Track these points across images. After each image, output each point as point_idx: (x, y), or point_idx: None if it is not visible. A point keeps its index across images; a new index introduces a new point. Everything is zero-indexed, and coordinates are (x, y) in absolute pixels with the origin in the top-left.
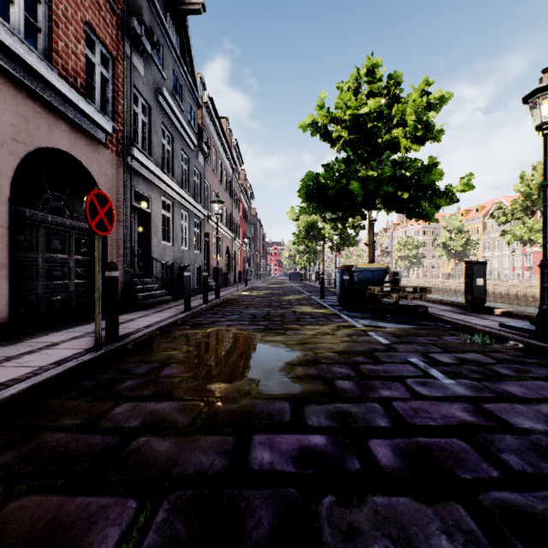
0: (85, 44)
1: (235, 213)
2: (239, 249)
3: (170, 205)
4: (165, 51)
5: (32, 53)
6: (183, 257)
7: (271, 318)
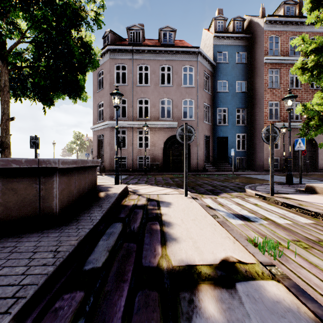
0: None
1: None
2: None
3: None
4: None
5: (295, 123)
6: None
7: None
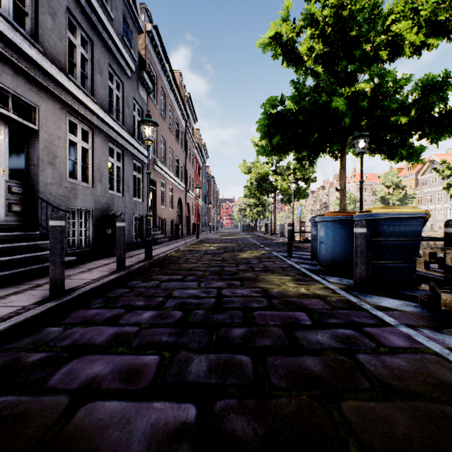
0: None
1: (189, 167)
2: (193, 202)
3: (88, 132)
4: None
5: None
6: (113, 204)
7: (224, 324)
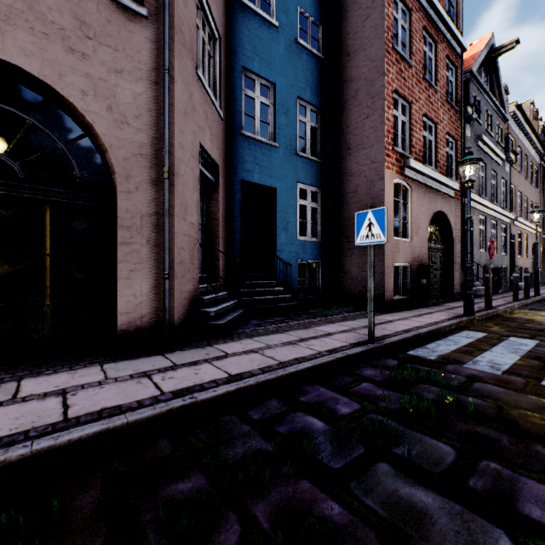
0: (445, 146)
1: (543, 203)
2: None
3: (483, 219)
4: (480, 102)
5: (436, 173)
6: (492, 260)
7: None
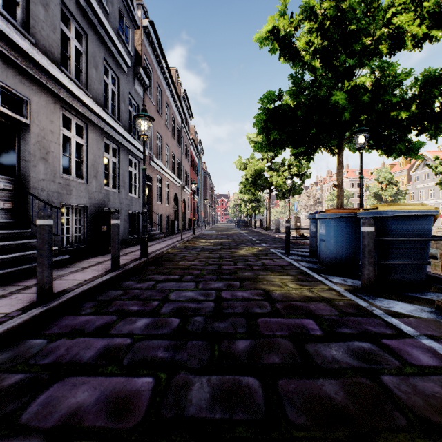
0: None
1: (185, 163)
2: (189, 198)
3: (83, 127)
4: None
5: None
6: (108, 200)
7: (226, 335)
